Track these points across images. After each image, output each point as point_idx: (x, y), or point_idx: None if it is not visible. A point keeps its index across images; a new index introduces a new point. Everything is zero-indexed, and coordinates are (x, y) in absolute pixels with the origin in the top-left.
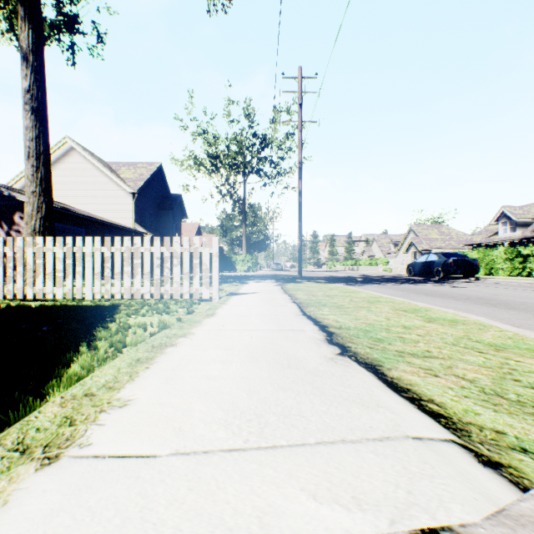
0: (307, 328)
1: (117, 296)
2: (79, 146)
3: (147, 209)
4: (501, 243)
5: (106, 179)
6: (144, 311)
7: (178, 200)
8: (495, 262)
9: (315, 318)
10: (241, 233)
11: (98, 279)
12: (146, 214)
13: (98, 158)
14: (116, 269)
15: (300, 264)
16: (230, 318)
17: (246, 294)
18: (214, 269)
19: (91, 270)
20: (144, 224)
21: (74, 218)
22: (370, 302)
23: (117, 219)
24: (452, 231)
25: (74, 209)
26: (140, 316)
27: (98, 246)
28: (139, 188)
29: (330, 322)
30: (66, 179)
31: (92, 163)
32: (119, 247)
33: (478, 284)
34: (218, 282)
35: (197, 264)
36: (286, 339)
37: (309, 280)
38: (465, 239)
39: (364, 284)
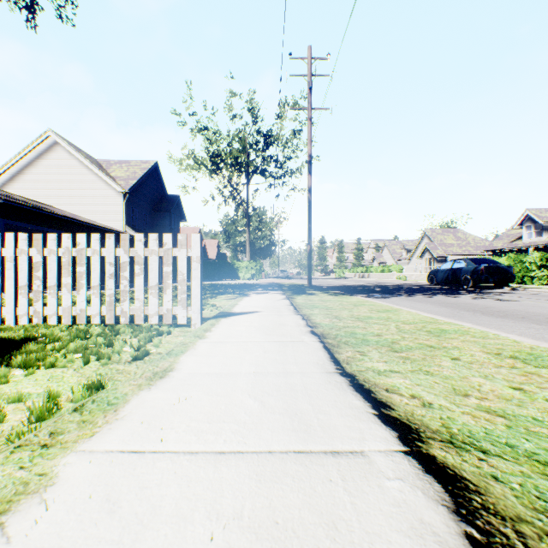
0: (371, 442)
1: (51, 320)
2: (63, 140)
3: (140, 211)
4: (526, 248)
5: (94, 177)
6: (59, 356)
7: (176, 202)
8: (528, 269)
9: (369, 387)
10: (245, 238)
11: (24, 294)
12: (139, 217)
13: (87, 154)
14: (50, 281)
15: (310, 272)
16: (194, 387)
17: (242, 316)
18: (194, 281)
19: (13, 282)
20: (137, 227)
21: (50, 218)
22: (432, 333)
23: (106, 221)
24: (469, 236)
25: (52, 209)
26: (46, 366)
27: (24, 247)
28: (131, 188)
29: (411, 407)
30: (49, 177)
31: (78, 159)
32: (55, 248)
33: (526, 296)
34: (199, 299)
35: (169, 274)
36: (333, 545)
37: (322, 291)
38: (483, 244)
39: (387, 295)
